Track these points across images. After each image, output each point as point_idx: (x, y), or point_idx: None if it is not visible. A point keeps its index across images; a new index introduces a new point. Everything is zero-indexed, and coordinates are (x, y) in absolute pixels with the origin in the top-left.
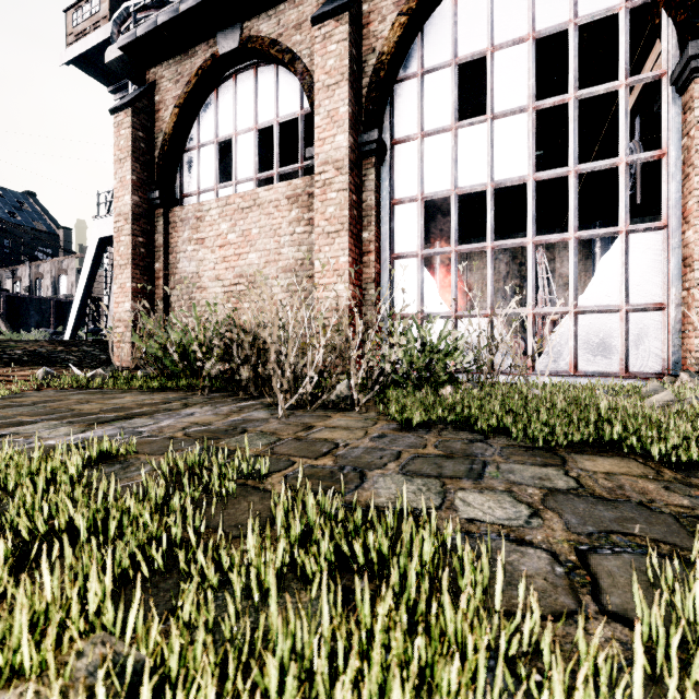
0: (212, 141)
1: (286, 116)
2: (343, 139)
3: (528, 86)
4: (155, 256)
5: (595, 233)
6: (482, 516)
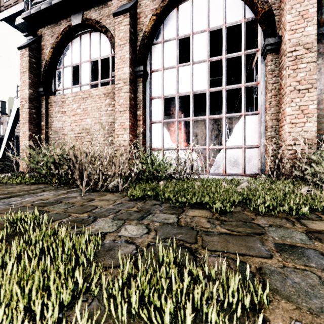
0: (69, 65)
1: (104, 56)
2: (127, 69)
3: (206, 51)
4: (41, 118)
5: (233, 115)
6: (126, 234)
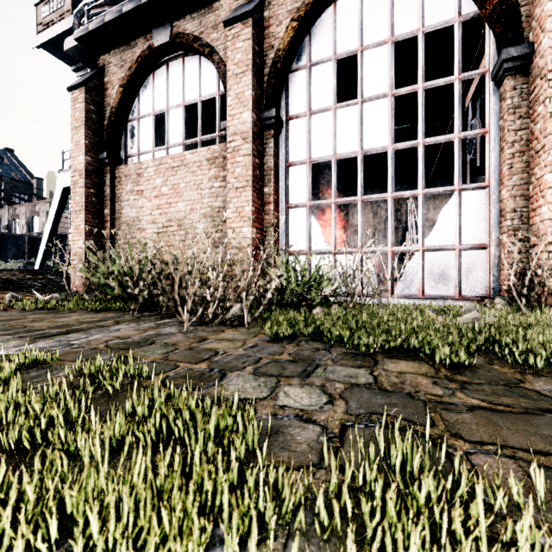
0: (149, 114)
1: (207, 96)
2: (248, 115)
3: (388, 78)
4: (104, 203)
5: (437, 190)
6: (292, 403)
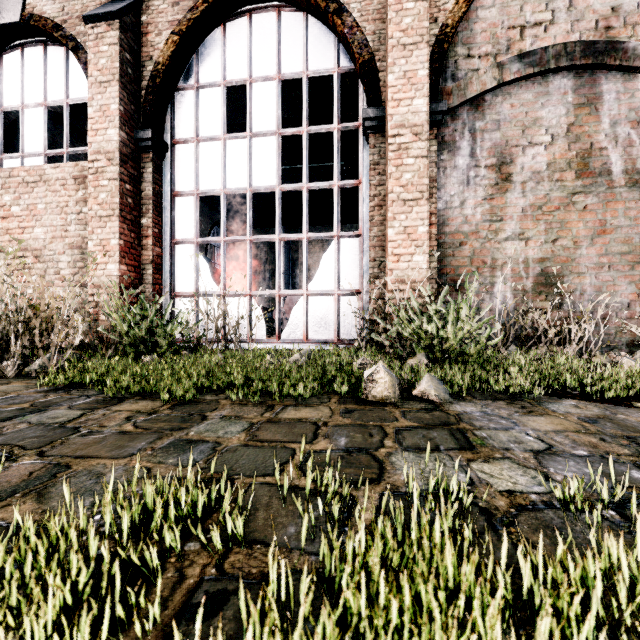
0: None
1: (76, 99)
2: (114, 133)
3: (276, 116)
4: None
5: (320, 235)
6: None
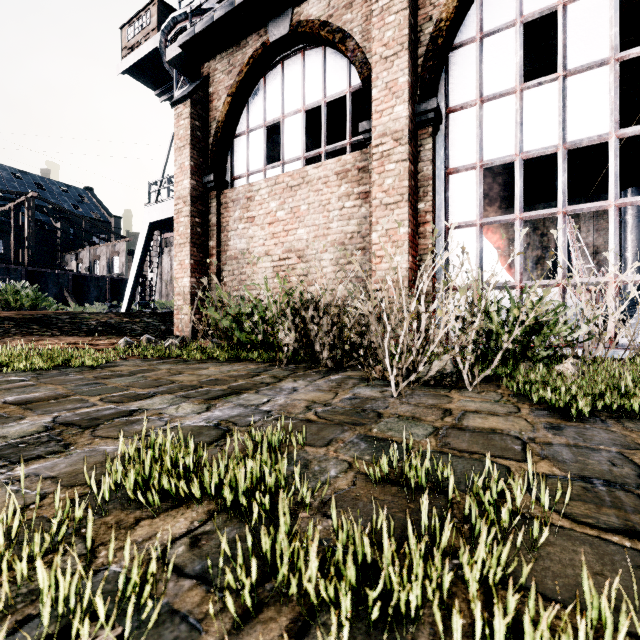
0: (260, 125)
1: (334, 95)
2: (402, 109)
3: (609, 37)
4: (209, 234)
5: None
6: None
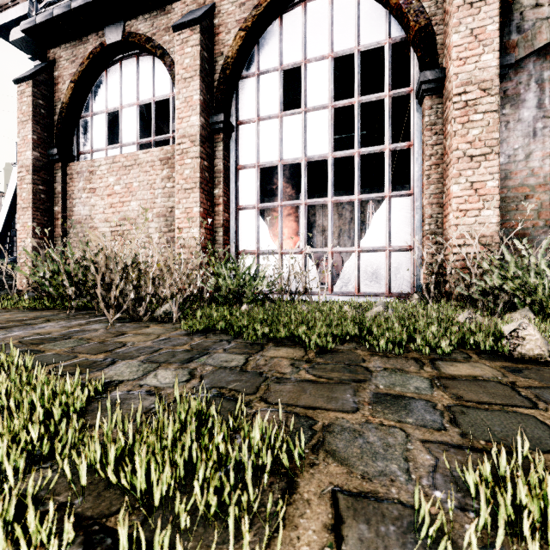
0: (103, 111)
1: (160, 96)
2: (196, 119)
3: (328, 90)
4: (55, 201)
5: (371, 196)
6: (153, 382)
